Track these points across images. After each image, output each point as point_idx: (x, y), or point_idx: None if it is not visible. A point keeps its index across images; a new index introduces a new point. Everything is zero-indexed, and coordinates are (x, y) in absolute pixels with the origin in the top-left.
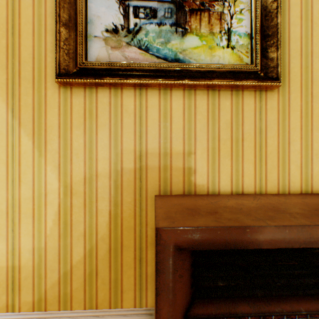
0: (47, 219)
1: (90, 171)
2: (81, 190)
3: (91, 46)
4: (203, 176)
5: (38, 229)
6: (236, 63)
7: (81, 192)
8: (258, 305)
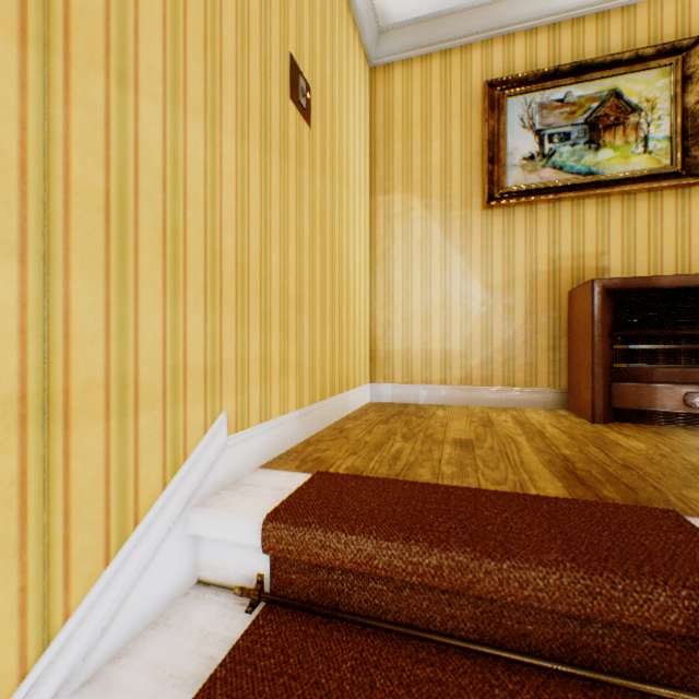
0: (471, 314)
1: (508, 275)
2: (499, 290)
3: (509, 174)
4: (616, 274)
5: (464, 322)
6: (653, 167)
7: (499, 292)
8: (663, 331)
